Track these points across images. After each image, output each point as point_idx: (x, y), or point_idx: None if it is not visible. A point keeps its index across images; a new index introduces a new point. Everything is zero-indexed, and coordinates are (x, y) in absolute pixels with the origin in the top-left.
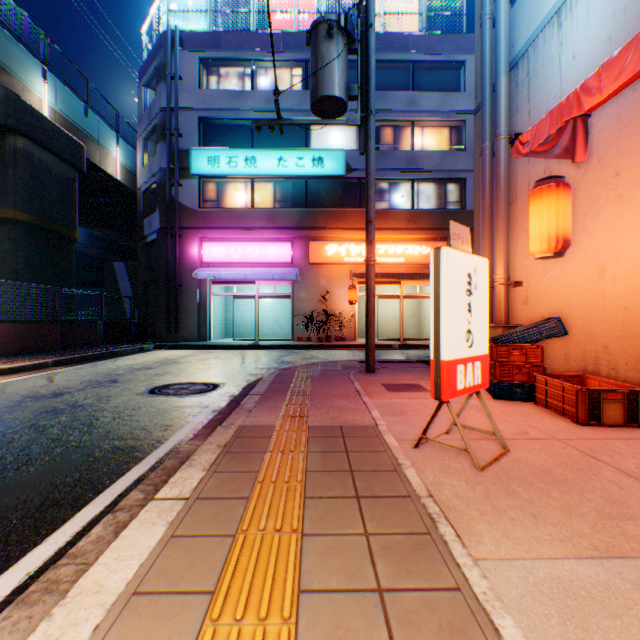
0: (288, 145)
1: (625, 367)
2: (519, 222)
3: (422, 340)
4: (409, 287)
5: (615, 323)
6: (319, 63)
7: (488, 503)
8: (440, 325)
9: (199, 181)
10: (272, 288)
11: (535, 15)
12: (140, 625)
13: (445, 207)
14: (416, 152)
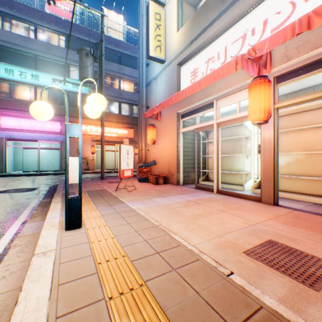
0: (58, 73)
1: (166, 171)
2: None
3: None
4: None
5: (165, 161)
6: (83, 64)
7: (128, 194)
8: (121, 161)
9: None
10: (47, 144)
11: (152, 75)
12: None
13: (134, 115)
14: (122, 90)
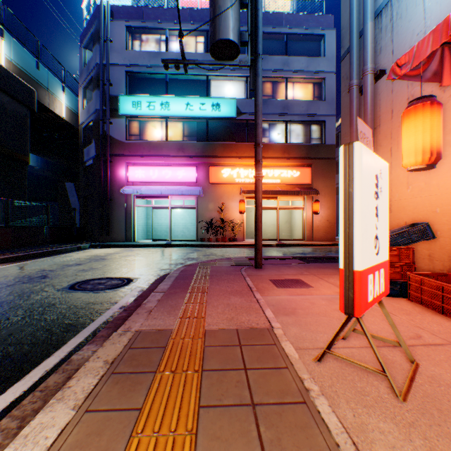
0: (193, 94)
1: None
2: (383, 144)
3: (293, 240)
4: (283, 201)
5: None
6: (216, 12)
7: None
8: (352, 231)
9: (126, 120)
10: (182, 201)
11: None
12: None
13: (310, 142)
14: (289, 101)
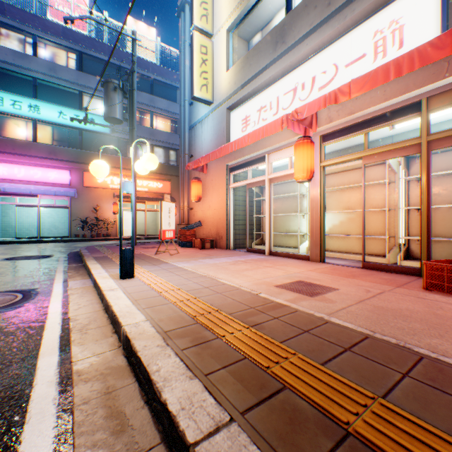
0: (67, 103)
1: (214, 234)
2: None
3: (158, 235)
4: (151, 205)
5: (212, 222)
6: (110, 100)
7: (171, 257)
8: (162, 221)
9: None
10: (49, 200)
11: (197, 117)
12: (111, 267)
13: (171, 163)
14: (155, 130)
